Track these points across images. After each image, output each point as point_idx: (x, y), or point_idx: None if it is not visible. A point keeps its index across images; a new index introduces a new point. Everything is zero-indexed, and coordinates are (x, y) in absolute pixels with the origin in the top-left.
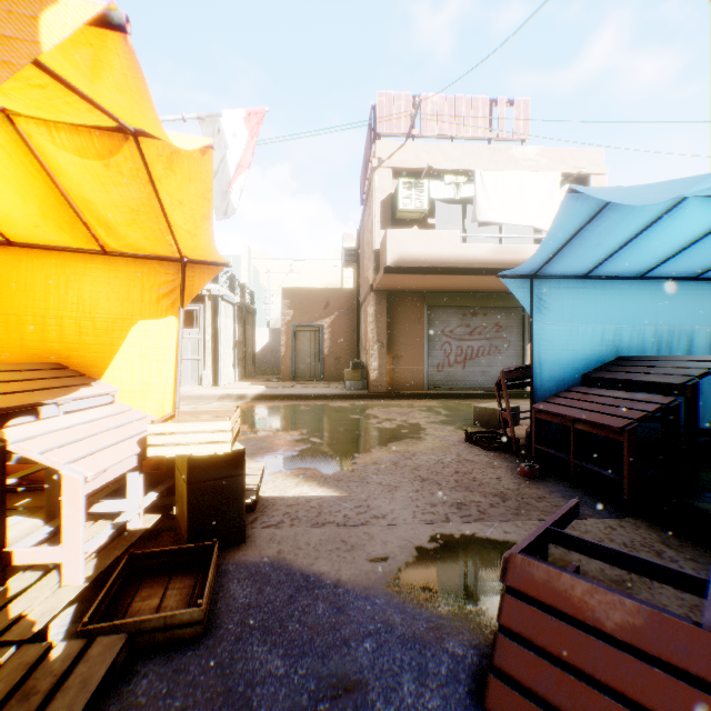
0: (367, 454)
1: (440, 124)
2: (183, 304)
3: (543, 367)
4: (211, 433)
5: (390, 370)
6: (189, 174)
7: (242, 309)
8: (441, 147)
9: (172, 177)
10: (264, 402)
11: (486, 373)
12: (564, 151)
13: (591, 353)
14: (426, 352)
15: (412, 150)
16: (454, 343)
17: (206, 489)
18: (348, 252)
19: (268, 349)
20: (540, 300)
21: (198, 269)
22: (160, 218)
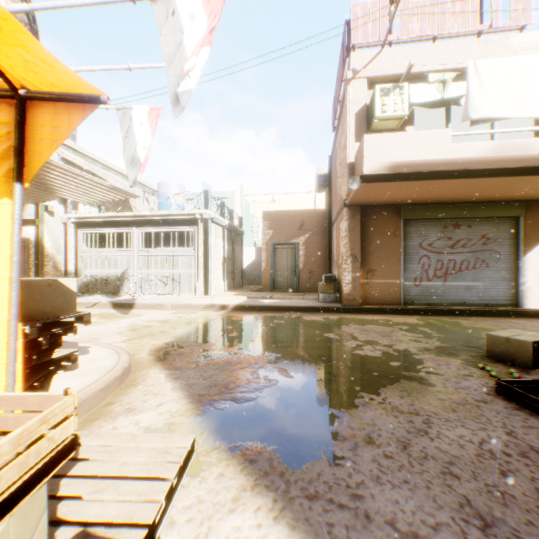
0: (352, 413)
1: (420, 25)
2: (22, 176)
3: None
4: None
5: (363, 284)
6: None
7: (231, 231)
8: (421, 49)
9: None
10: (242, 313)
11: (469, 288)
12: None
13: None
14: (401, 266)
15: (389, 57)
16: (433, 257)
17: None
18: (320, 178)
19: (254, 264)
20: None
21: (50, 112)
22: None
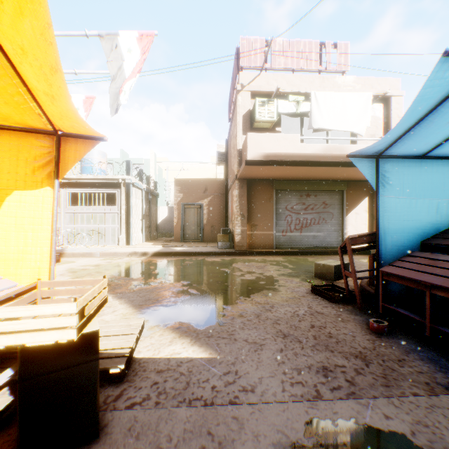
0: (234, 306)
1: (285, 60)
2: (59, 176)
3: (386, 234)
4: (51, 318)
5: (249, 235)
6: (18, 3)
7: (148, 193)
8: (286, 76)
9: (1, 8)
10: (160, 258)
11: (316, 237)
12: (373, 80)
13: (427, 223)
14: (274, 222)
15: (265, 79)
16: (294, 216)
17: (46, 382)
18: (220, 154)
19: (167, 220)
20: (383, 177)
21: (74, 142)
22: (15, 78)
